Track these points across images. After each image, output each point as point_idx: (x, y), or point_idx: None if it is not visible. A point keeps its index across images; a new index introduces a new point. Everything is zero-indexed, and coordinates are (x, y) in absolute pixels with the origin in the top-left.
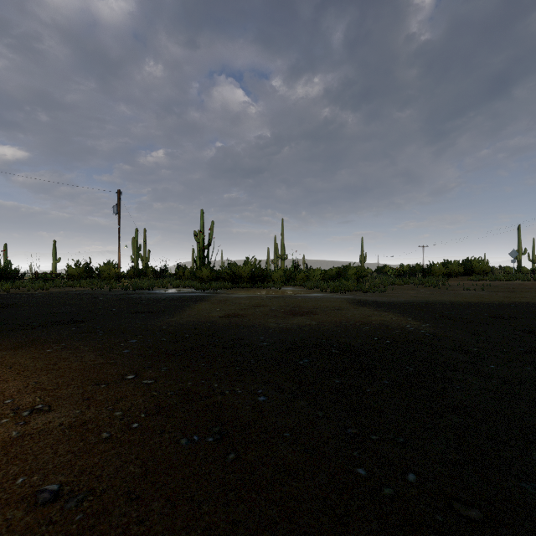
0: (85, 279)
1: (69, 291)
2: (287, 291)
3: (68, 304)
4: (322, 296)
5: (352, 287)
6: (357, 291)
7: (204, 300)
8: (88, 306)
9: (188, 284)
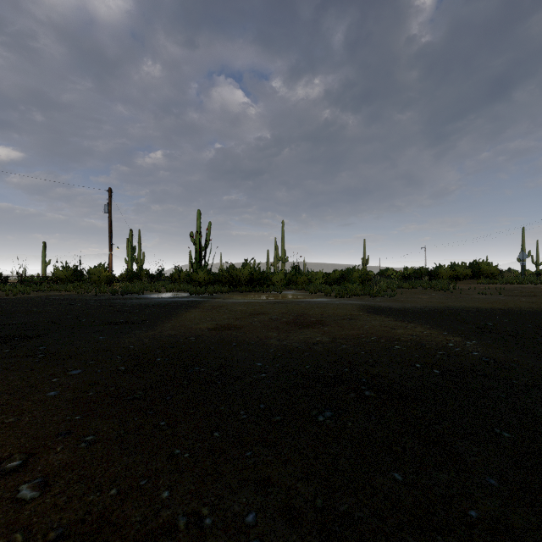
0: (73, 282)
1: (51, 295)
2: (289, 296)
3: (35, 312)
4: (327, 301)
5: (359, 291)
6: (364, 295)
7: (196, 306)
8: (55, 314)
9: (183, 288)
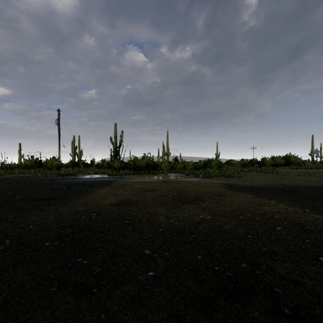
0: (35, 168)
1: (17, 176)
2: (172, 177)
3: None
4: (198, 180)
5: (217, 174)
6: (220, 176)
7: (108, 184)
8: (0, 191)
9: (104, 171)
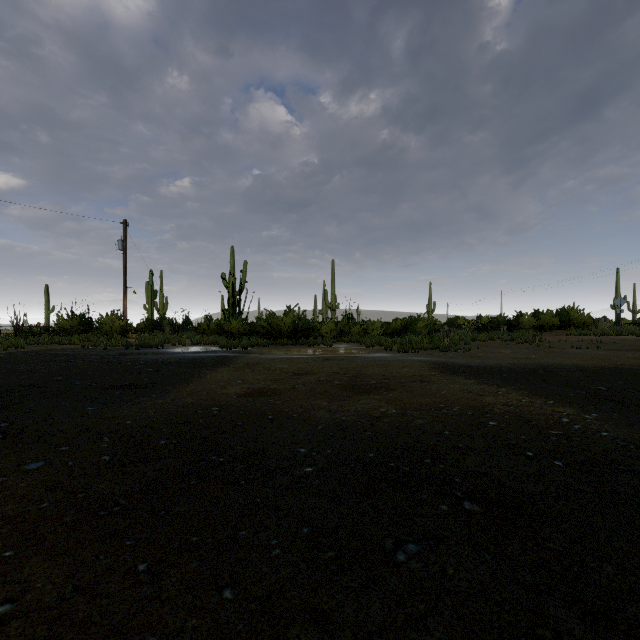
0: (80, 333)
1: (50, 349)
2: (340, 350)
3: (20, 371)
4: (388, 357)
5: (426, 345)
6: (432, 349)
7: (226, 363)
8: (44, 375)
9: (212, 340)
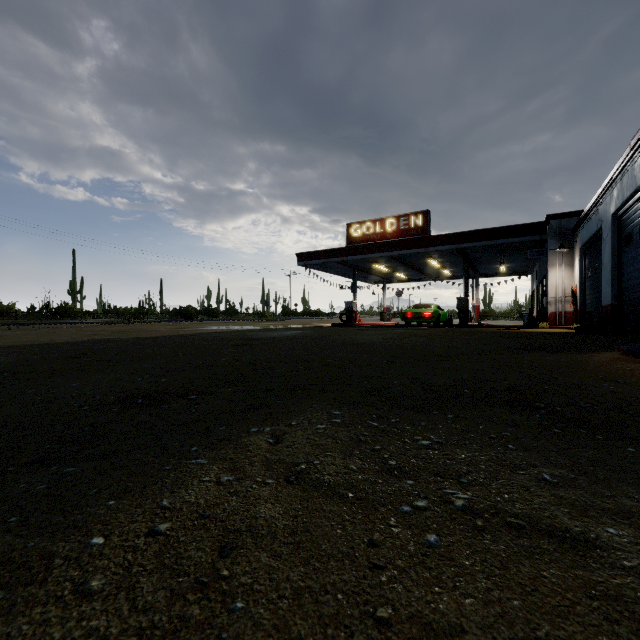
0: None
1: None
2: None
3: None
4: None
5: None
6: None
7: None
8: None
9: None
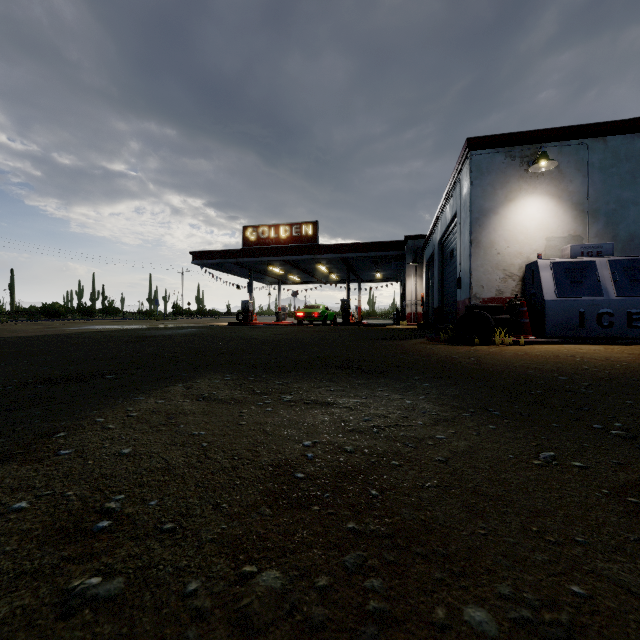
0: None
1: None
2: None
3: None
4: None
5: None
6: None
7: None
8: None
9: None
